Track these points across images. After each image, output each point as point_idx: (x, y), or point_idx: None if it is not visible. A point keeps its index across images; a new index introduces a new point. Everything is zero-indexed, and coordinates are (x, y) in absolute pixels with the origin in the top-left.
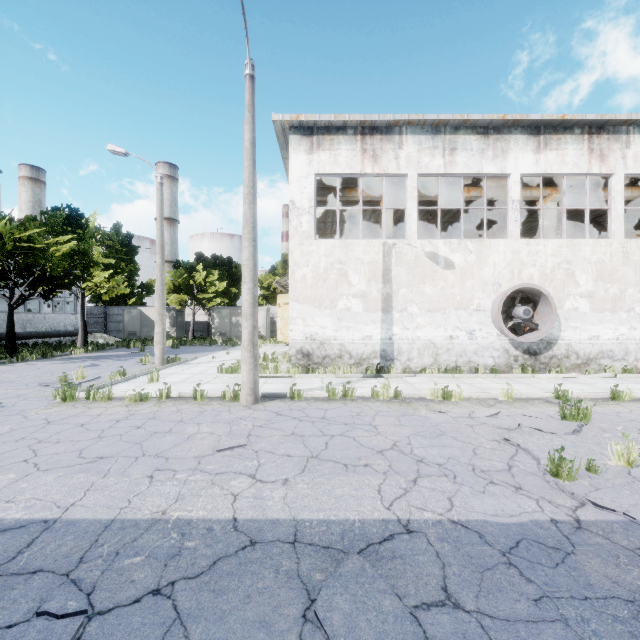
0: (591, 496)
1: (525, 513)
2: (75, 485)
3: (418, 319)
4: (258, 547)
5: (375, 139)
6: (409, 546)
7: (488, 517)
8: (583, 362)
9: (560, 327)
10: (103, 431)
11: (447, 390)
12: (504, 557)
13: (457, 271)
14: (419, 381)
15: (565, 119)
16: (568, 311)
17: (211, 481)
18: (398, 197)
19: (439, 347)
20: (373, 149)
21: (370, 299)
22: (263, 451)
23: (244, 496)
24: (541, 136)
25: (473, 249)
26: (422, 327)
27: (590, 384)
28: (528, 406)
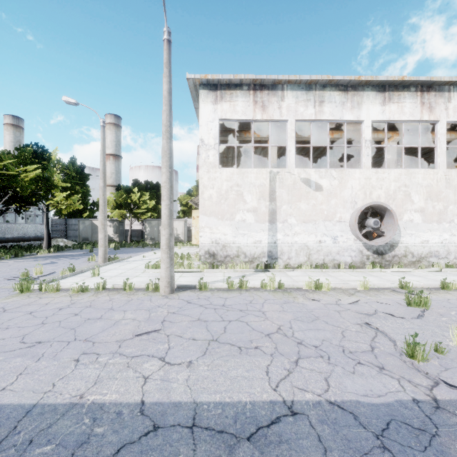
0: (443, 376)
1: (390, 393)
2: (10, 369)
3: (296, 228)
4: (160, 432)
5: (264, 93)
6: (294, 429)
7: (360, 397)
8: (417, 260)
9: (400, 234)
10: (46, 318)
11: (318, 282)
12: (378, 440)
13: (324, 192)
14: (296, 274)
15: (404, 80)
16: (406, 222)
17: (127, 364)
18: (280, 138)
19: (311, 249)
20: (262, 101)
21: (260, 213)
22: (173, 335)
23: (153, 378)
24: (386, 92)
25: (336, 176)
26: (298, 234)
27: (423, 276)
28: (380, 294)
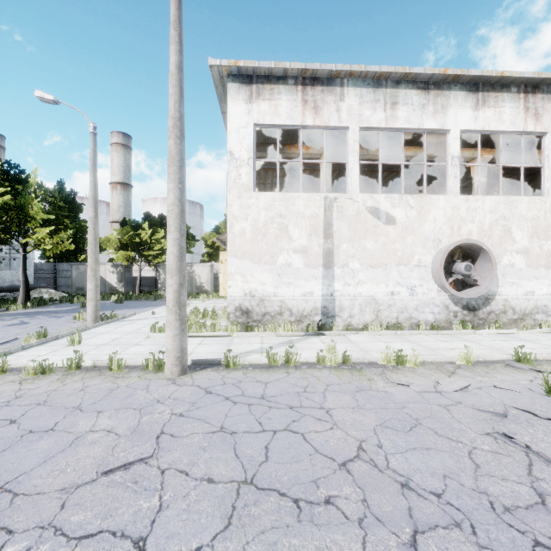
0: None
1: None
2: None
3: (359, 275)
4: None
5: (316, 90)
6: None
7: None
8: (519, 317)
9: (497, 283)
10: None
11: (401, 354)
12: None
13: (398, 226)
14: (363, 340)
15: (504, 76)
16: (505, 267)
17: None
18: (337, 155)
19: (380, 303)
20: (314, 100)
21: (311, 254)
22: (173, 470)
23: None
24: (479, 93)
25: (414, 204)
26: (363, 283)
27: (535, 341)
28: (493, 373)
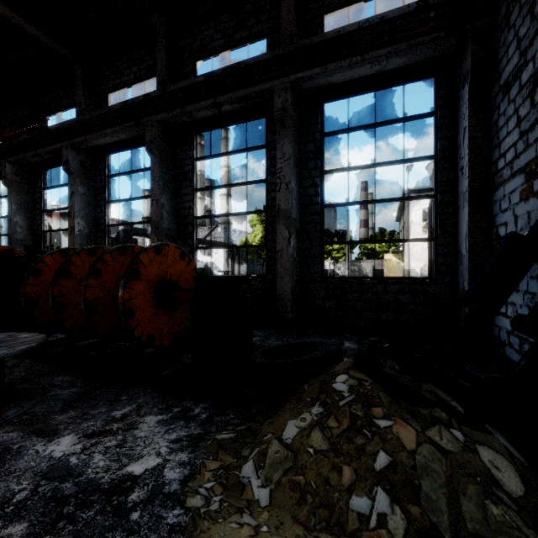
0: None
1: None
2: None
3: None
4: None
5: None
6: None
7: None
8: None
9: None
10: None
11: None
12: None
13: None
14: None
15: None
16: None
17: None
18: None
19: None
20: None
21: None
22: None
23: None
24: None
25: None
26: None
27: None
28: None
